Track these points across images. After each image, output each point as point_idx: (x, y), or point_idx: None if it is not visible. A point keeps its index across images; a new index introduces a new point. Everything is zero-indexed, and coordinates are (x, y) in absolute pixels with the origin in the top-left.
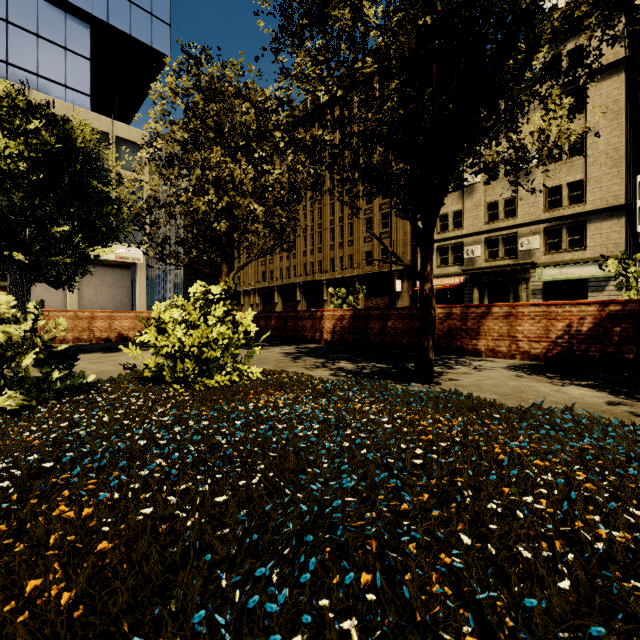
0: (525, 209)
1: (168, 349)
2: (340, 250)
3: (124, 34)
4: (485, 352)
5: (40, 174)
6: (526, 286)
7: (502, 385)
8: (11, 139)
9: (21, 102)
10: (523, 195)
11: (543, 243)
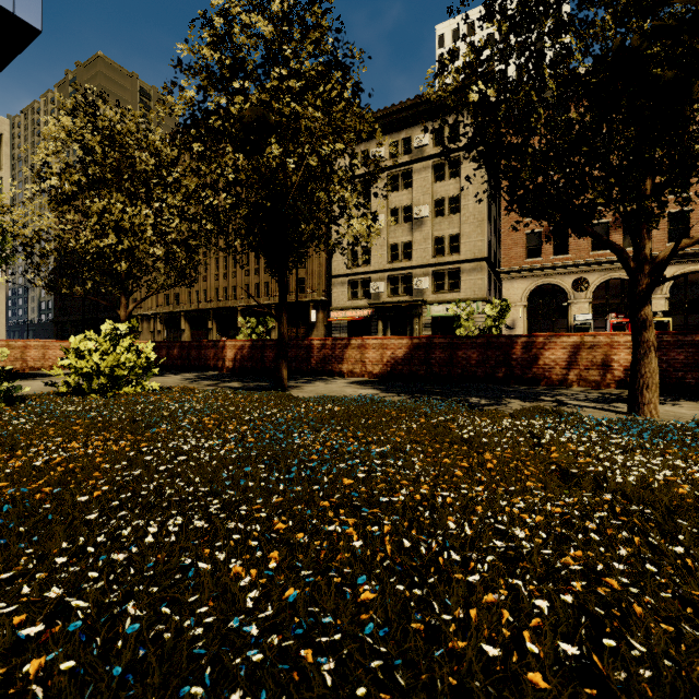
0: (419, 253)
1: (87, 369)
2: (256, 276)
3: None
4: (347, 373)
5: None
6: (416, 320)
7: (328, 390)
8: None
9: None
10: (417, 241)
11: (432, 284)
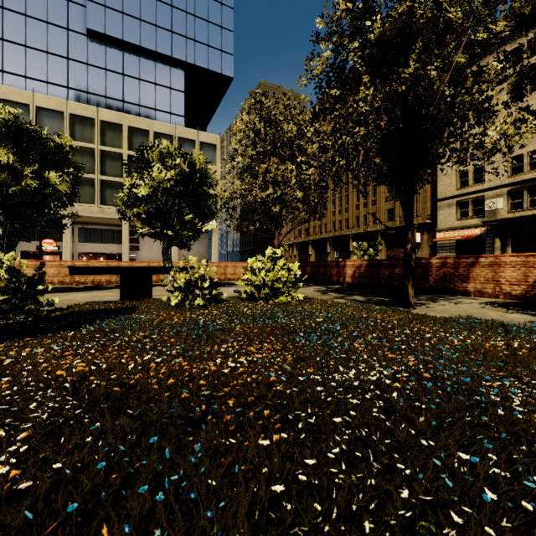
0: None
1: (258, 282)
2: (364, 209)
3: (204, 69)
4: (473, 293)
5: (180, 187)
6: None
7: (462, 311)
8: (166, 169)
9: (171, 149)
10: None
11: None
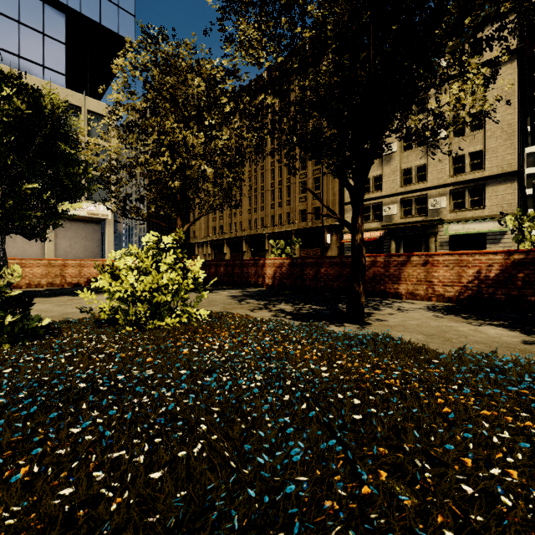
0: (434, 174)
1: (120, 294)
2: (279, 208)
3: (95, 23)
4: (405, 295)
5: (12, 136)
6: (435, 239)
7: (425, 325)
8: None
9: None
10: (432, 163)
11: (449, 203)
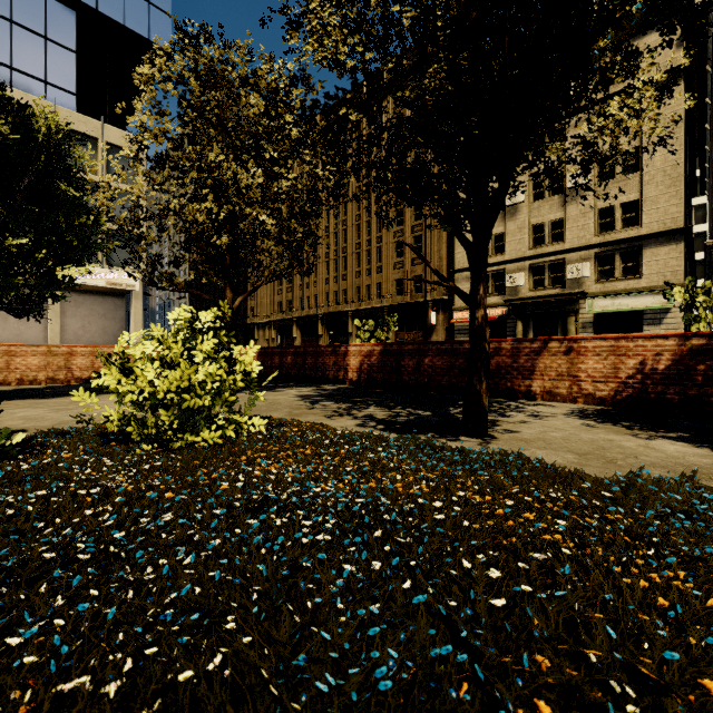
0: (574, 232)
1: (133, 396)
2: (367, 277)
3: (116, 24)
4: (541, 394)
5: None
6: (576, 318)
7: (574, 439)
8: None
9: None
10: (572, 217)
11: (594, 270)
